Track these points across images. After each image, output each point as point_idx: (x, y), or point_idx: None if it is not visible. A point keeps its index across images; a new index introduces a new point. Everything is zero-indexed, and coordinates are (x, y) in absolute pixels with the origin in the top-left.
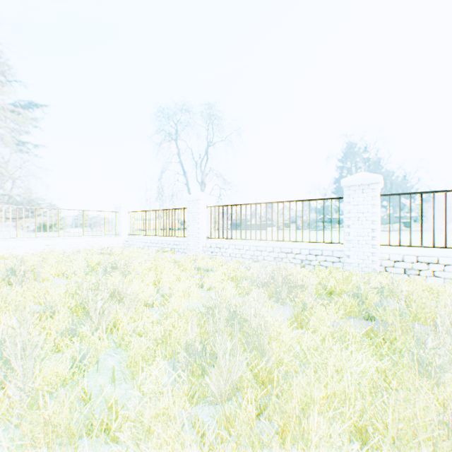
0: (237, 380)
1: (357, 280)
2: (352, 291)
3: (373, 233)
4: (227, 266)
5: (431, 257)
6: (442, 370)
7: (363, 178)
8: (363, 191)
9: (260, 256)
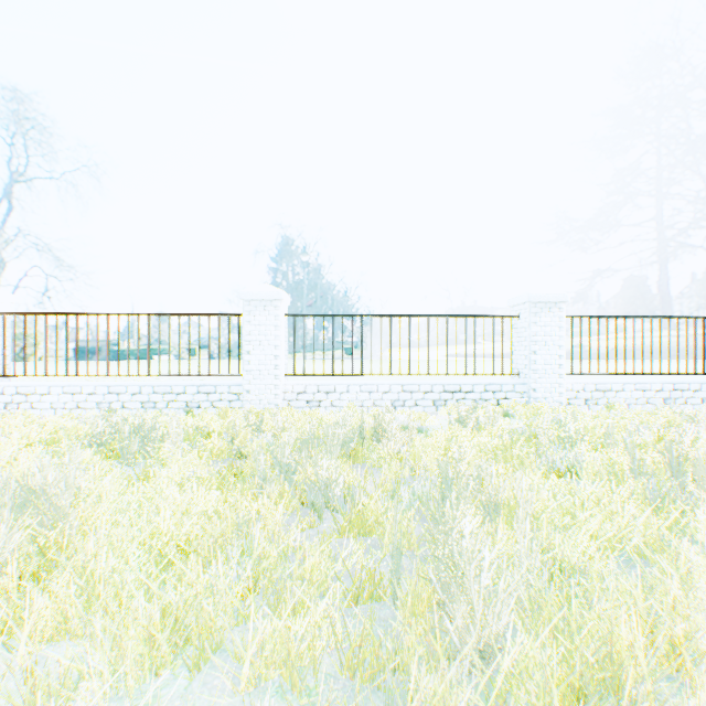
0: (4, 565)
1: (233, 417)
2: (228, 431)
3: (277, 361)
4: (38, 425)
5: (331, 386)
6: (269, 483)
7: (266, 292)
8: (266, 308)
9: (117, 403)
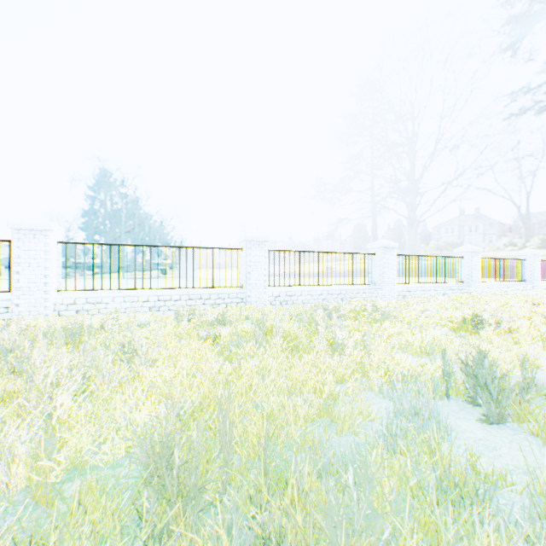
0: None
1: None
2: None
3: (47, 279)
4: None
5: (99, 298)
6: None
7: (36, 223)
8: (37, 236)
9: None
